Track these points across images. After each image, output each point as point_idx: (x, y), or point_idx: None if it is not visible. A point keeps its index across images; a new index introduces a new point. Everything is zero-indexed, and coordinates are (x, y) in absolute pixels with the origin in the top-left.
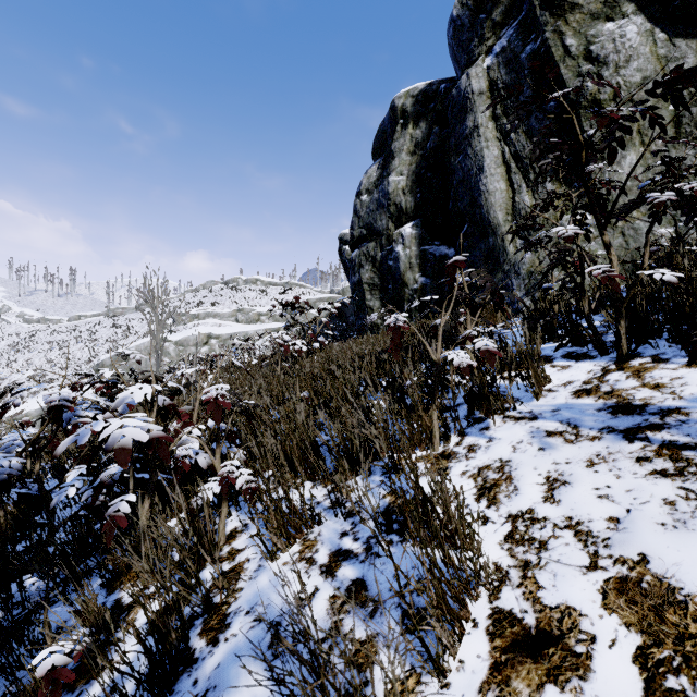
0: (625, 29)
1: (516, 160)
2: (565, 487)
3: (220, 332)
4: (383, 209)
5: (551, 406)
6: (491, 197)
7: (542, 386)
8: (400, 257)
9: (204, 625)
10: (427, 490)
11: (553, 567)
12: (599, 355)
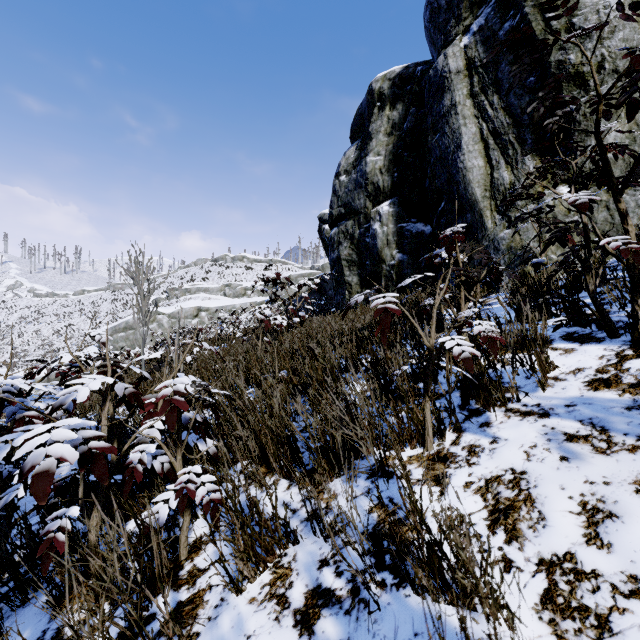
0: None
1: (495, 137)
2: (613, 522)
3: (209, 306)
4: (361, 189)
5: (563, 400)
6: (469, 174)
7: (547, 373)
8: (377, 234)
9: None
10: (424, 506)
11: None
12: (607, 337)
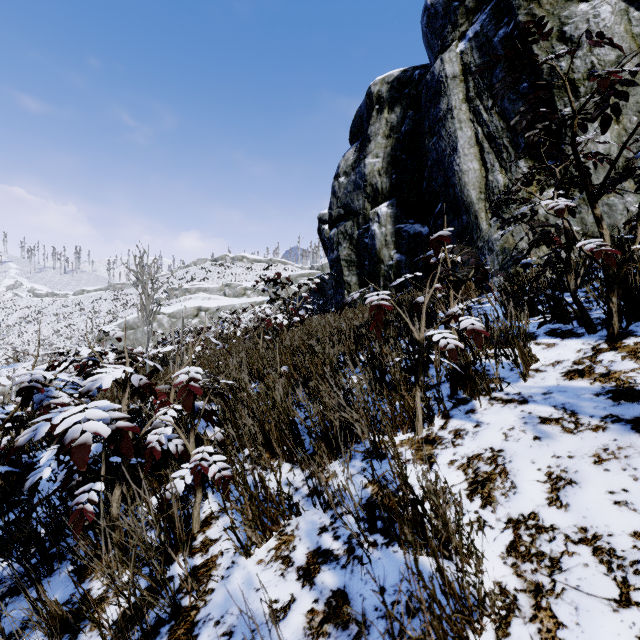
0: (599, 10)
1: (489, 140)
2: (572, 487)
3: (209, 305)
4: (360, 190)
5: (541, 388)
6: (465, 176)
7: (529, 365)
8: (376, 235)
9: (170, 635)
10: (412, 481)
11: (573, 597)
12: (586, 333)
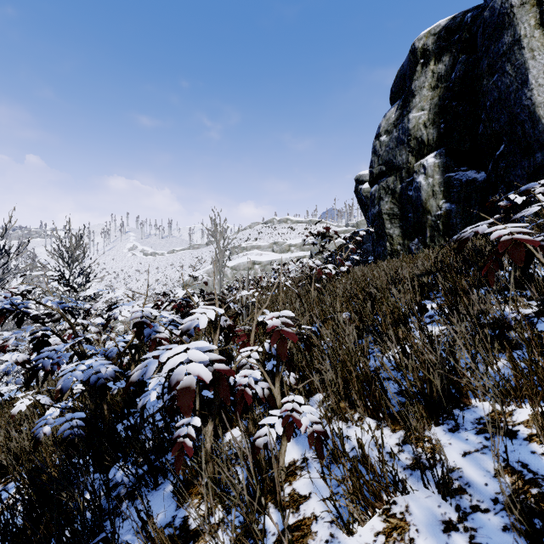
0: None
1: None
2: None
3: (261, 260)
4: (403, 145)
5: None
6: (539, 109)
7: None
8: (421, 186)
9: None
10: None
11: None
12: None
